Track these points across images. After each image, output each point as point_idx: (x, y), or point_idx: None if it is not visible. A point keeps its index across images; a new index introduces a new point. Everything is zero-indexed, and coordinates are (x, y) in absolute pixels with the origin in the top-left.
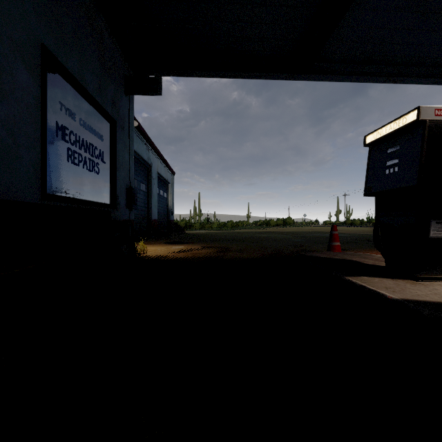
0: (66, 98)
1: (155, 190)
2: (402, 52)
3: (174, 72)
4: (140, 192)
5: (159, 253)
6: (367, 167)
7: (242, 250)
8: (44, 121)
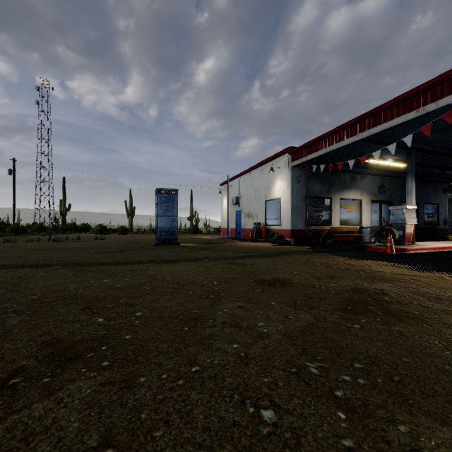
0: (426, 207)
1: None
2: None
3: None
4: None
5: None
6: None
7: None
8: (424, 214)
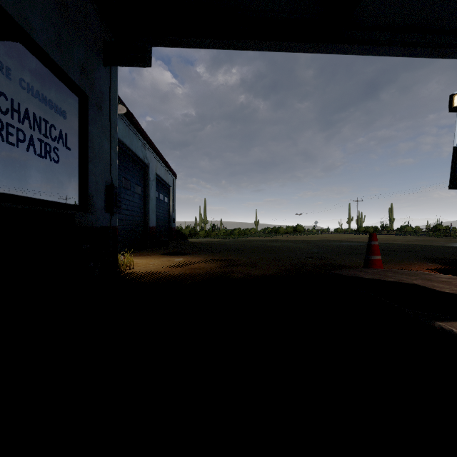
0: None
1: (153, 193)
2: (456, 14)
3: (168, 40)
4: (135, 195)
5: (150, 269)
6: (455, 143)
7: (253, 264)
8: None
